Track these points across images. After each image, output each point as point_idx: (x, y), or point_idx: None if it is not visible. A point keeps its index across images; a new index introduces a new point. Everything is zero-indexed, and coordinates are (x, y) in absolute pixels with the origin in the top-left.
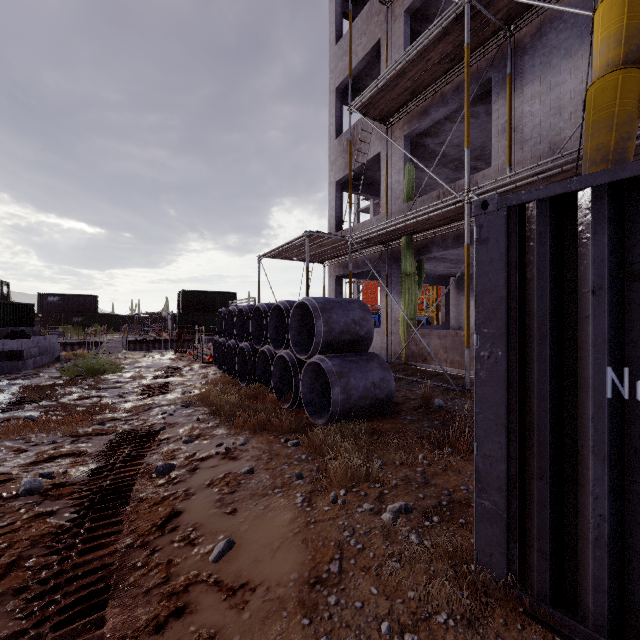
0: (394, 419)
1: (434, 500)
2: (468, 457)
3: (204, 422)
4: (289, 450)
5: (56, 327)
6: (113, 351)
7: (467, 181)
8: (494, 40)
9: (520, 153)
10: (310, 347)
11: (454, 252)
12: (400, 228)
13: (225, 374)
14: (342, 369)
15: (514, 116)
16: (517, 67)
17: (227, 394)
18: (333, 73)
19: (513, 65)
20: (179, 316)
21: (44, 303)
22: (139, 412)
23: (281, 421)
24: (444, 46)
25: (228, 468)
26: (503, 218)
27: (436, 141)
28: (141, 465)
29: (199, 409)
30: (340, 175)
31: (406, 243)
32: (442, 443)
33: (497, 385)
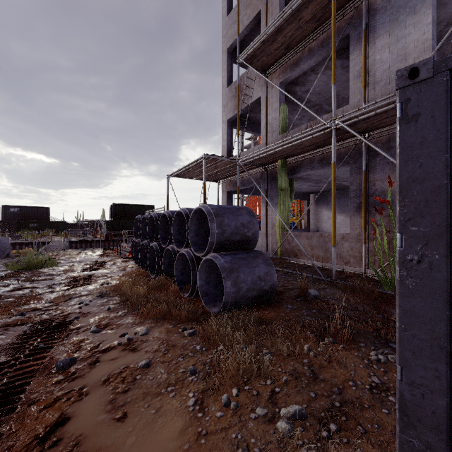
0: (277, 308)
1: (326, 400)
2: (349, 347)
3: (114, 311)
4: (185, 340)
5: (16, 231)
6: (55, 249)
7: (334, 111)
8: (351, 4)
9: (372, 92)
10: (206, 246)
11: (316, 173)
12: (277, 152)
13: (140, 267)
14: (233, 265)
15: (367, 63)
16: (370, 24)
17: (137, 285)
18: (225, 38)
19: (367, 23)
20: (111, 222)
21: (7, 213)
22: (60, 302)
23: (180, 310)
24: (313, 7)
25: (127, 361)
26: (442, 85)
27: (303, 89)
28: (45, 358)
29: (112, 299)
30: (230, 115)
31: (281, 165)
32: (323, 332)
33: (432, 297)
